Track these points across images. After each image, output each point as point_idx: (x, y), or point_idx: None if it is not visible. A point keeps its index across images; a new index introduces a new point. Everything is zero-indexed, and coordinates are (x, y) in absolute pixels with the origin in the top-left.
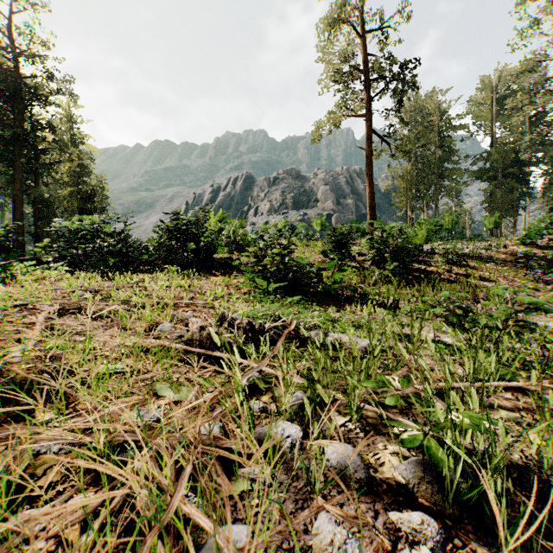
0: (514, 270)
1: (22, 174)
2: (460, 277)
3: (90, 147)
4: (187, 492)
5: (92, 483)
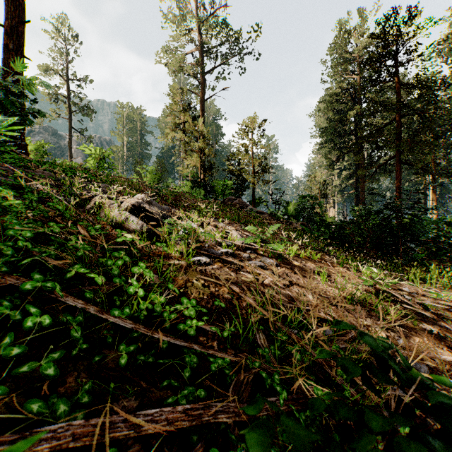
0: None
1: None
2: None
3: None
4: None
5: None
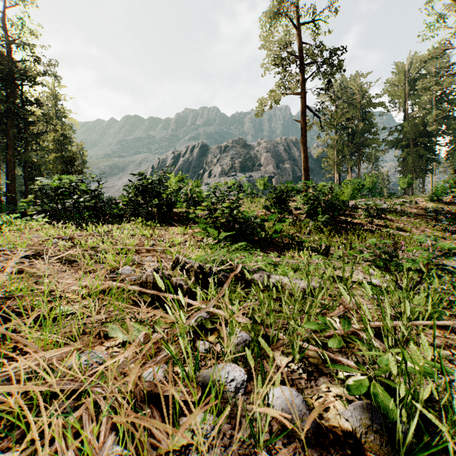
0: (425, 222)
1: (14, 142)
2: (380, 228)
3: (71, 120)
4: (122, 449)
5: (20, 439)
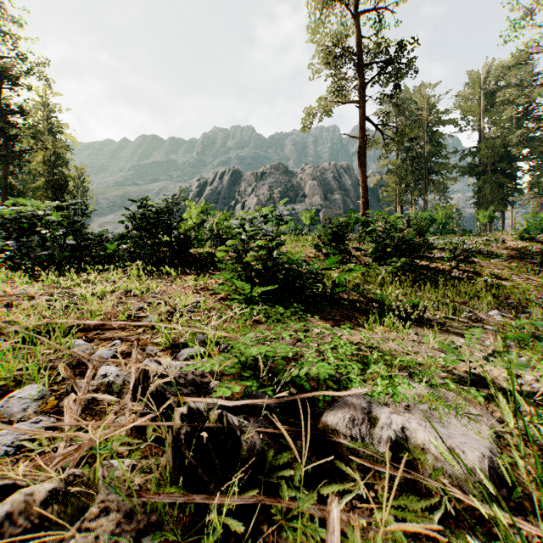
0: (522, 266)
1: None
2: (472, 275)
3: (69, 137)
4: None
5: None
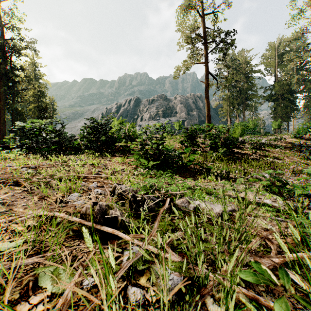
0: (292, 152)
1: (4, 96)
2: (262, 157)
3: (45, 81)
4: None
5: None
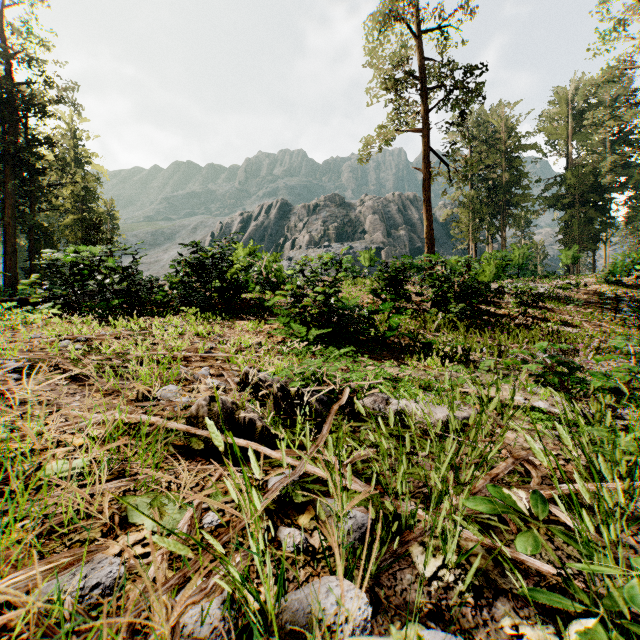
0: (599, 312)
1: (14, 198)
2: (537, 322)
3: (97, 167)
4: None
5: None
